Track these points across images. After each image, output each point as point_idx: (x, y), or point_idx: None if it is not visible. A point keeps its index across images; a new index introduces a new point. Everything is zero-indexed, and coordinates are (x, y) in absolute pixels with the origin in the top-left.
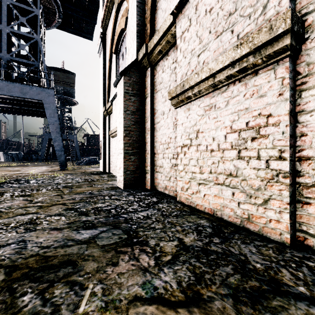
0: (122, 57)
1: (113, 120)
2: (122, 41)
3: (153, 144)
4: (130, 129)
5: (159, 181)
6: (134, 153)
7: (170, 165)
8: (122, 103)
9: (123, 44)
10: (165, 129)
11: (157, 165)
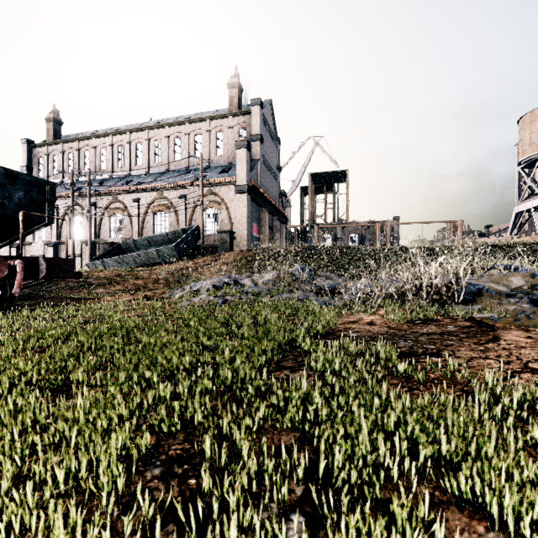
0: None
1: (0, 251)
2: None
3: None
4: None
5: None
6: None
7: None
8: (16, 253)
9: None
10: None
11: None
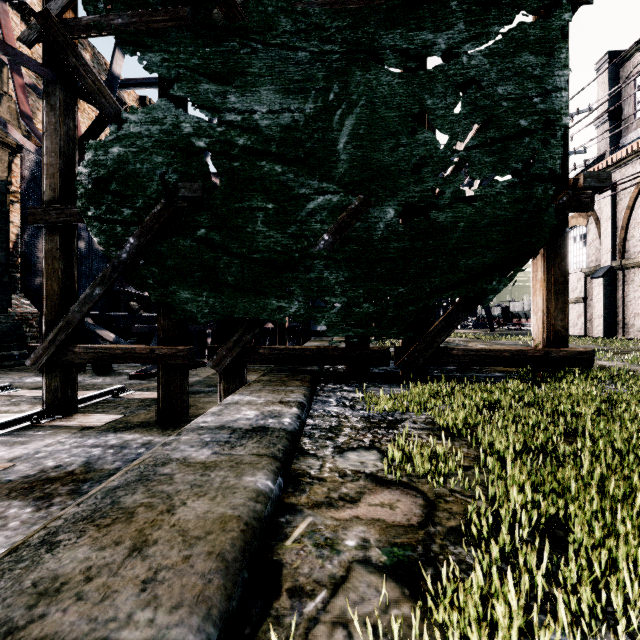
0: (573, 240)
1: None
2: (574, 228)
3: (624, 313)
4: (607, 305)
5: (630, 333)
6: (609, 318)
7: (639, 324)
8: (601, 291)
9: (575, 230)
10: (636, 306)
11: (628, 324)
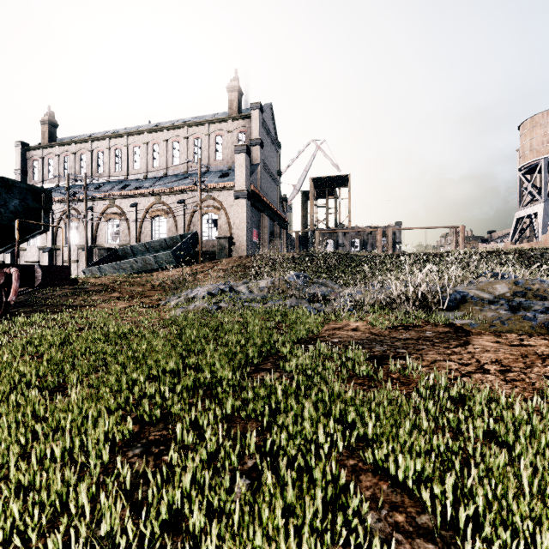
0: None
1: None
2: None
3: None
4: None
5: None
6: None
7: None
8: (10, 259)
9: None
10: None
11: None
